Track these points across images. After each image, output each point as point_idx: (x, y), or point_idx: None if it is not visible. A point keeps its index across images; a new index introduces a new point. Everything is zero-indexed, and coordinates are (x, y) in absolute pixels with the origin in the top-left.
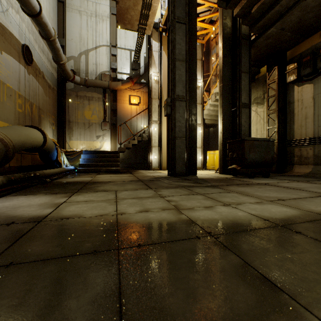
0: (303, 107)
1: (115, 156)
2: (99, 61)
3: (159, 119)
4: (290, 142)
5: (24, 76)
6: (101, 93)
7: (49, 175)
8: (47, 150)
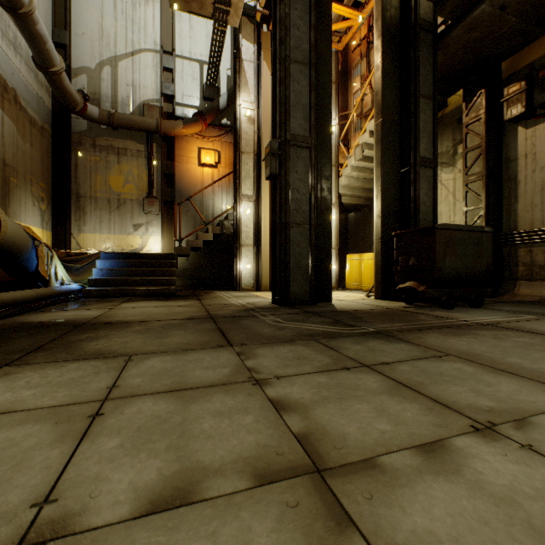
0: (537, 167)
1: (167, 264)
2: (138, 80)
3: (256, 193)
4: (510, 236)
5: None
6: (143, 141)
7: None
8: (11, 250)
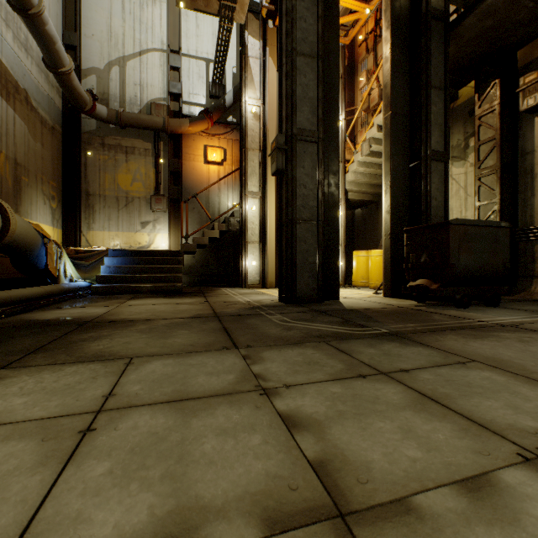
0: None
1: (173, 261)
2: (146, 79)
3: (262, 189)
4: (526, 232)
5: None
6: (151, 140)
7: (5, 303)
8: (21, 248)
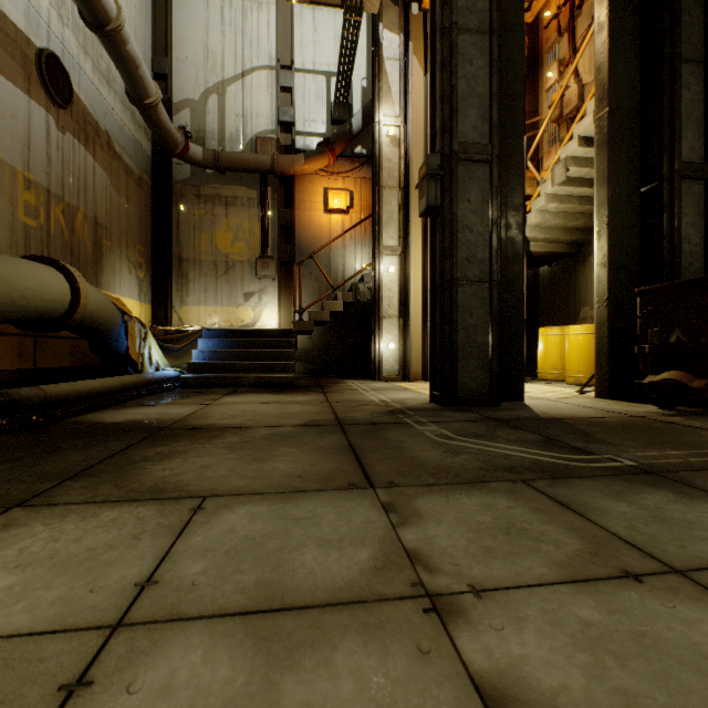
0: None
1: (283, 344)
2: (250, 107)
3: (402, 243)
4: None
5: (45, 134)
6: (256, 186)
7: (70, 398)
8: (96, 327)
